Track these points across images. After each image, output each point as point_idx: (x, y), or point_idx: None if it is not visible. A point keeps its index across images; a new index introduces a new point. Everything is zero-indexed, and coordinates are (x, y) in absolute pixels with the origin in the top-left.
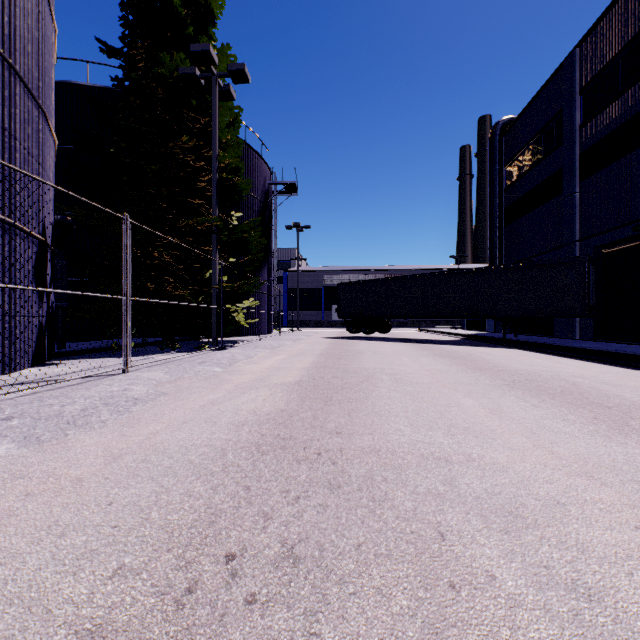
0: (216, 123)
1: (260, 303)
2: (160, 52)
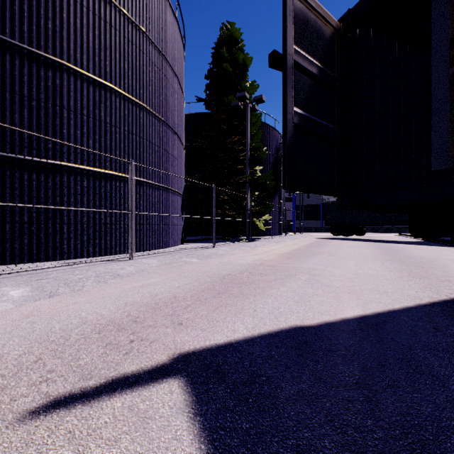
0: (248, 127)
1: (274, 216)
2: (222, 95)
